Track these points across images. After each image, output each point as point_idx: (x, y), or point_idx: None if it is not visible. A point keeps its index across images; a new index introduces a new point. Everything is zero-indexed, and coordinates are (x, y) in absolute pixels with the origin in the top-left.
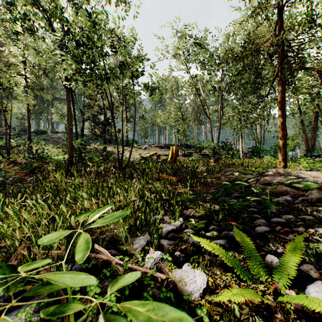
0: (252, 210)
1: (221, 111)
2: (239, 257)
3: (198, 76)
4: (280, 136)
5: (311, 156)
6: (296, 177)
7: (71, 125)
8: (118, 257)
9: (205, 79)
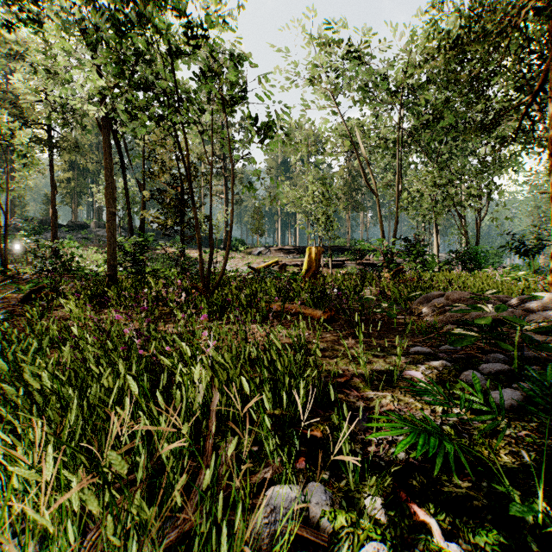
0: None
1: (400, 183)
2: None
3: (356, 119)
4: None
5: None
6: None
7: (113, 205)
8: None
9: (368, 125)
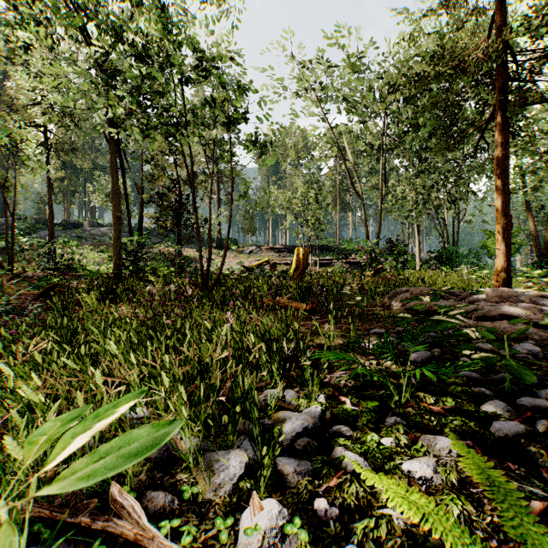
0: (469, 376)
1: (383, 187)
2: (483, 523)
3: (342, 126)
4: (498, 228)
5: (547, 266)
6: (534, 305)
7: (118, 209)
8: (168, 525)
9: (354, 132)
